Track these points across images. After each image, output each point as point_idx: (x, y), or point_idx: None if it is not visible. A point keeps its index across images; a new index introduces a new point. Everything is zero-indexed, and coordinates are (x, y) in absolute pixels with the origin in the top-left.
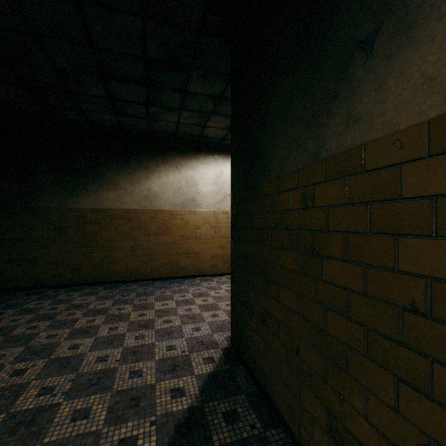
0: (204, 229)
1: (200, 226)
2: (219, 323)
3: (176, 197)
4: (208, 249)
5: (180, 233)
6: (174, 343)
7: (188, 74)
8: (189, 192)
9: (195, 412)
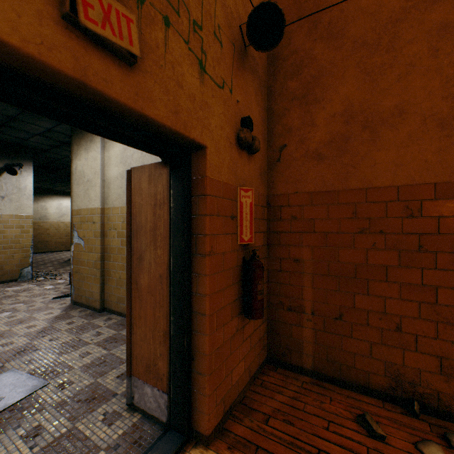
0: (52, 230)
1: (49, 228)
2: (69, 256)
3: (36, 215)
4: (54, 239)
5: (38, 232)
6: (56, 258)
7: (57, 182)
8: (43, 213)
9: (70, 260)
